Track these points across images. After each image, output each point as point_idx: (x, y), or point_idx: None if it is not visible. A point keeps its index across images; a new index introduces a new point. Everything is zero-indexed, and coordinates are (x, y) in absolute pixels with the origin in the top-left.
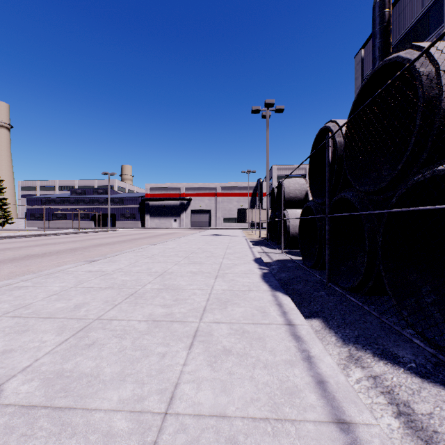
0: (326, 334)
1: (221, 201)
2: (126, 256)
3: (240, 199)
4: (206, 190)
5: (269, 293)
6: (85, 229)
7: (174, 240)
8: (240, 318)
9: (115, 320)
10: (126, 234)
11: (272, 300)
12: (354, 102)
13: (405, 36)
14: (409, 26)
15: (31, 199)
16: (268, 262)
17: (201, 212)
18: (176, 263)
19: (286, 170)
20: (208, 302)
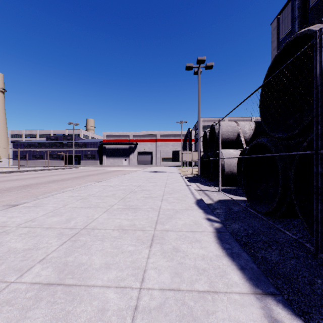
0: None
1: (160, 145)
2: (60, 196)
3: (174, 144)
4: (148, 136)
5: (256, 305)
6: (54, 167)
7: (119, 176)
8: None
9: None
10: (84, 171)
11: None
12: None
13: None
14: None
15: (16, 143)
16: (210, 203)
17: (145, 153)
18: (107, 209)
19: (209, 121)
20: None
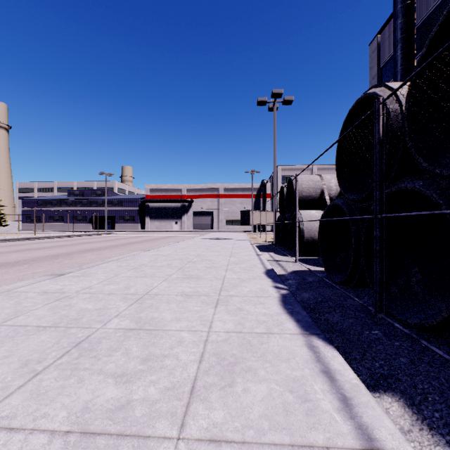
0: (430, 447)
1: (224, 203)
2: (107, 266)
3: (243, 201)
4: (208, 191)
5: (301, 339)
6: (81, 232)
7: (171, 244)
8: (262, 424)
9: (2, 430)
10: (123, 238)
11: (311, 360)
12: (429, 40)
13: (431, 15)
14: (437, 3)
15: (27, 200)
16: (282, 274)
17: (203, 214)
18: (166, 278)
19: (291, 170)
20: (202, 367)
